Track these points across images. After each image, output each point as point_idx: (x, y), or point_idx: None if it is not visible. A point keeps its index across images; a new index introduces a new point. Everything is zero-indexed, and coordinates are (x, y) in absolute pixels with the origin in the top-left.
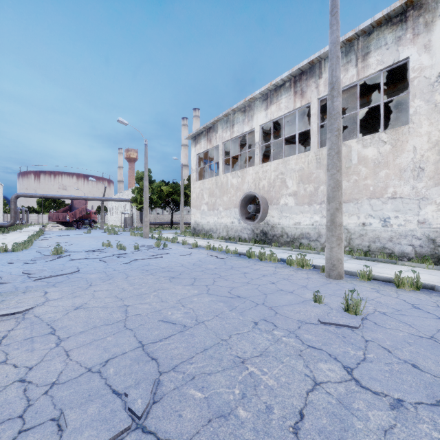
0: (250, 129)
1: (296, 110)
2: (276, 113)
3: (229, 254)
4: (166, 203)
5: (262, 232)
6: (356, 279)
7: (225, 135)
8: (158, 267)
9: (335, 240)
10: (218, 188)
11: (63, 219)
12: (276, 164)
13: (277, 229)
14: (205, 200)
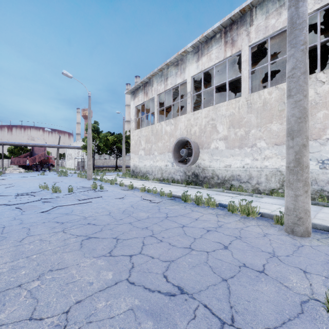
0: (182, 81)
1: (226, 59)
2: (207, 63)
3: (163, 197)
4: (111, 150)
5: (194, 174)
6: (327, 236)
7: (159, 87)
8: (79, 218)
9: (301, 186)
10: (153, 135)
11: (23, 163)
12: (207, 111)
13: (208, 172)
14: (143, 146)
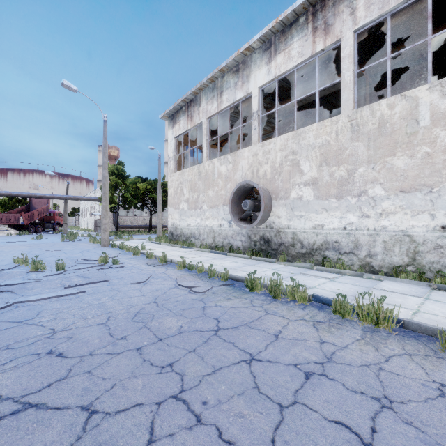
0: (245, 95)
1: (316, 56)
2: (284, 65)
3: (214, 280)
4: (143, 202)
5: (263, 238)
6: None
7: (210, 107)
8: (39, 334)
9: None
10: (201, 179)
11: (15, 222)
12: (284, 140)
13: (285, 235)
14: (185, 196)
